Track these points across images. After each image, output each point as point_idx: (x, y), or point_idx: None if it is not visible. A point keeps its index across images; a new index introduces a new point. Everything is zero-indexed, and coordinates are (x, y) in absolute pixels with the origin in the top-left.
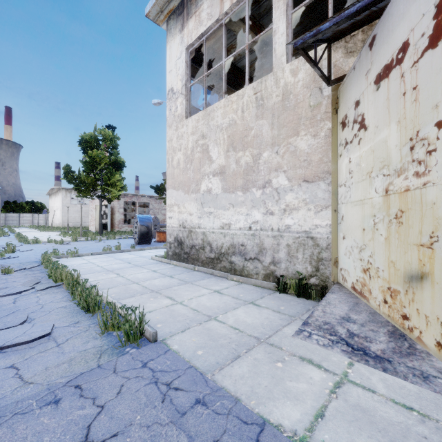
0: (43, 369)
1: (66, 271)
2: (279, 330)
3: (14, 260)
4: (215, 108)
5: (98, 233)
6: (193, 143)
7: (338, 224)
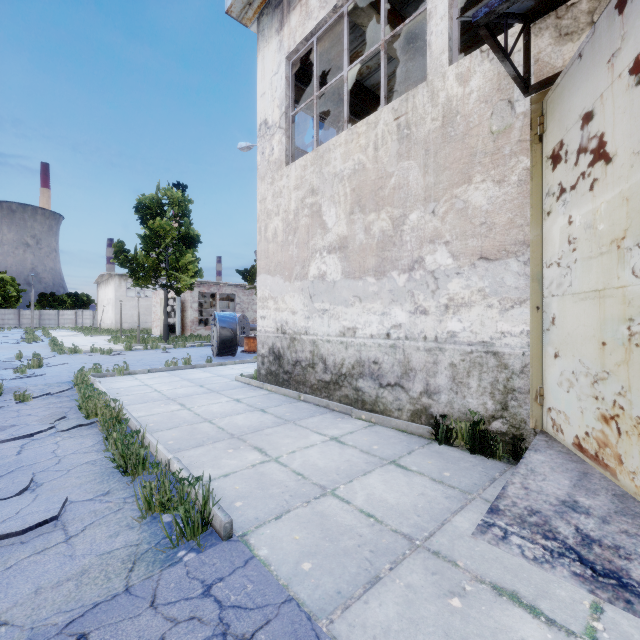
0: (32, 591)
1: (104, 401)
2: (446, 521)
3: (37, 380)
4: (332, 145)
5: (162, 339)
6: (298, 203)
7: (542, 330)
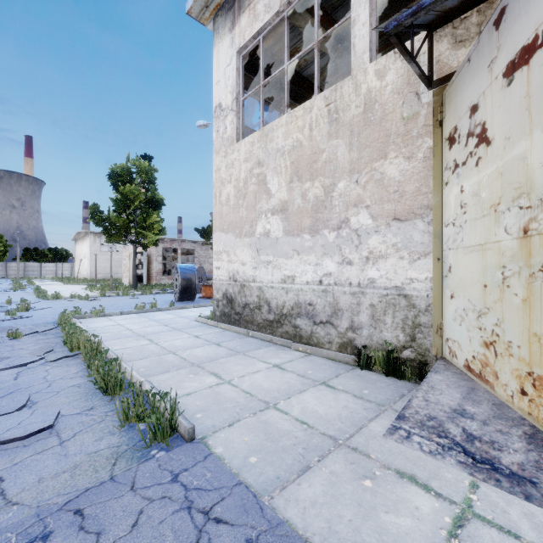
0: (36, 480)
1: (85, 337)
2: (364, 426)
3: (26, 321)
4: (275, 126)
5: (131, 287)
6: (247, 173)
7: (442, 277)
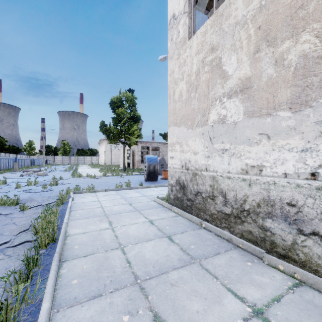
0: None
1: (54, 219)
2: None
3: (48, 193)
4: None
5: (122, 170)
6: (198, 65)
7: None
